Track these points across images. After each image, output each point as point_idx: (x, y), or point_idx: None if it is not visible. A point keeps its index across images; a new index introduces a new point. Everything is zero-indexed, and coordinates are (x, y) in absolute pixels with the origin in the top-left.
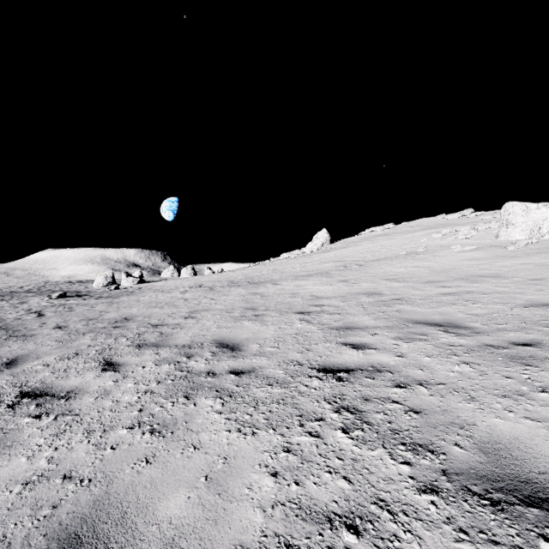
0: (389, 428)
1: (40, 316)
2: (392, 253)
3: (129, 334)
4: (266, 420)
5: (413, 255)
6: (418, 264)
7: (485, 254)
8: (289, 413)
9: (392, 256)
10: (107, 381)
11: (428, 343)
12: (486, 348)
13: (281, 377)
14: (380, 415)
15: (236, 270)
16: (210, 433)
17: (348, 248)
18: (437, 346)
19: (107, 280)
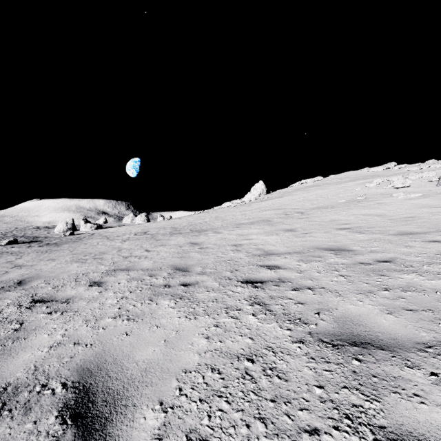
0: None
1: None
2: (330, 201)
3: None
4: None
5: (354, 202)
6: (366, 212)
7: (440, 201)
8: None
9: (332, 203)
10: None
11: None
12: None
13: None
14: None
15: (182, 217)
16: None
17: (284, 197)
18: None
19: (67, 226)
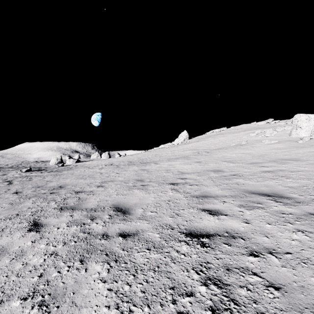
0: (256, 310)
1: (9, 184)
2: (226, 145)
3: (58, 199)
4: (142, 293)
5: (239, 146)
6: (243, 151)
7: (285, 145)
8: (163, 284)
9: (226, 146)
10: (27, 241)
11: (265, 211)
12: (311, 217)
13: (157, 240)
14: (244, 291)
15: (133, 155)
16: (91, 310)
17: (199, 142)
18: (273, 214)
19: (58, 161)
